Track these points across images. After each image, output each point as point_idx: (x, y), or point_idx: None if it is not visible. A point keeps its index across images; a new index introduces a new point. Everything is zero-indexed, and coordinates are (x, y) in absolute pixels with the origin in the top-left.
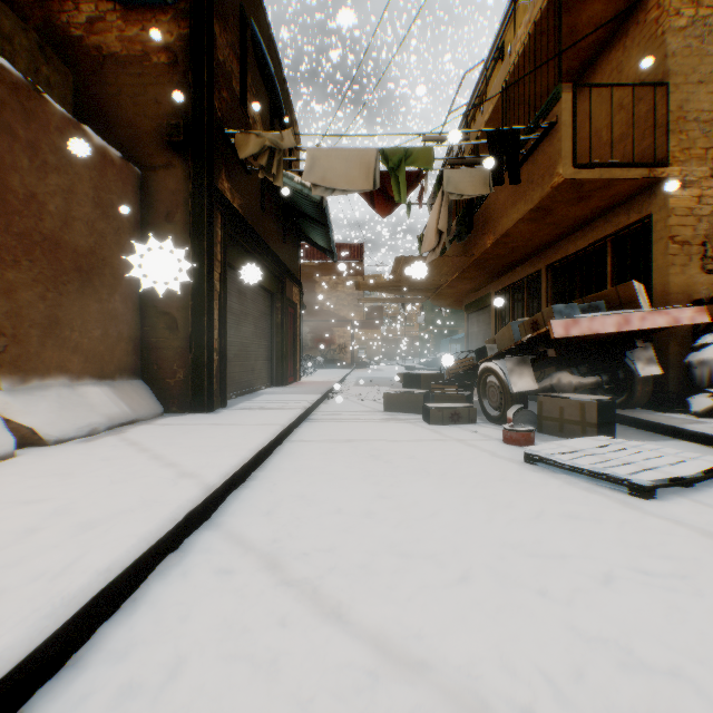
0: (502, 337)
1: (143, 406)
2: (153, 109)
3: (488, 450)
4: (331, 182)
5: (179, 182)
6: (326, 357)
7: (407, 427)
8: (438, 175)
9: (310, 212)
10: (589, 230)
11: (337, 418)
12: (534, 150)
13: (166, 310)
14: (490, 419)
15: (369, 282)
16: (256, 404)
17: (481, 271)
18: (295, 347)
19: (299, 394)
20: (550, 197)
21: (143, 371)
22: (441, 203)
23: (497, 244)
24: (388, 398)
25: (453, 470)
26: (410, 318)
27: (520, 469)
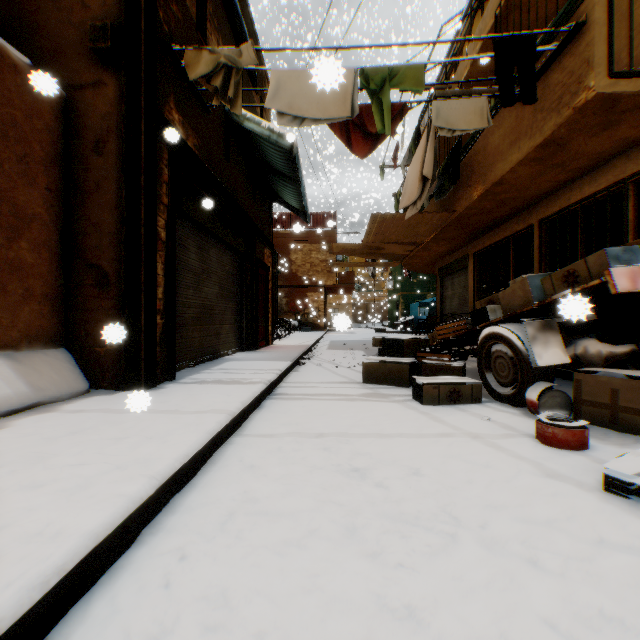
0: (511, 295)
1: (56, 383)
2: (80, 15)
3: (527, 458)
4: (300, 109)
5: (112, 103)
6: (301, 320)
7: (394, 408)
8: (414, 132)
9: (280, 166)
10: (601, 172)
11: (307, 393)
12: (544, 71)
13: (96, 262)
14: (497, 397)
15: (342, 244)
16: (212, 376)
17: (461, 230)
18: (267, 310)
19: (266, 362)
20: (568, 125)
21: (68, 338)
22: (426, 146)
23: (486, 195)
24: (367, 368)
25: (497, 513)
26: (379, 284)
27: (610, 510)
